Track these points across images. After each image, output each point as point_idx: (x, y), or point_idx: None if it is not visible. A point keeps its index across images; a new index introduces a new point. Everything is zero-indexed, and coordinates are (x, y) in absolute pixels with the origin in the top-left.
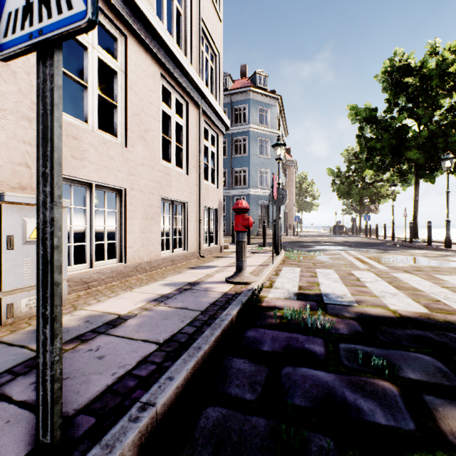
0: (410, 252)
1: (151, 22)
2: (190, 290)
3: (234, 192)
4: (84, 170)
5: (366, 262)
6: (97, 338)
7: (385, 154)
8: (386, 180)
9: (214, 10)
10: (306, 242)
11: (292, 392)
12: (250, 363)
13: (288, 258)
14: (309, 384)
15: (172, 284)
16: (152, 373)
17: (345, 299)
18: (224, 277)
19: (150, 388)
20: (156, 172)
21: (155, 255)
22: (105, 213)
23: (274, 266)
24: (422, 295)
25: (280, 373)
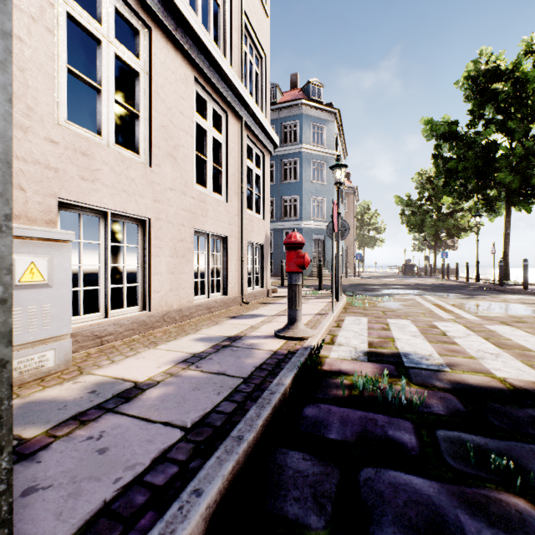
0: (502, 298)
1: (181, 11)
2: (230, 347)
3: (282, 225)
4: (96, 195)
5: (450, 310)
6: (102, 419)
7: (468, 178)
8: (467, 210)
9: (259, 2)
10: (371, 285)
11: (379, 515)
12: (313, 461)
13: (351, 304)
14: (403, 499)
15: (207, 339)
16: (172, 481)
17: (432, 361)
18: (273, 330)
19: (167, 511)
20: (188, 199)
21: (187, 301)
22: (124, 249)
23: (335, 316)
24: (534, 356)
25: (357, 479)
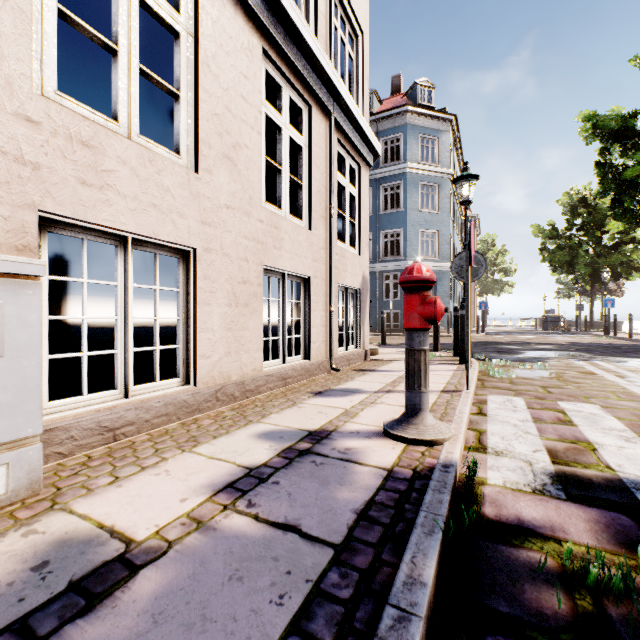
0: None
1: None
2: (310, 456)
3: (381, 267)
4: (107, 209)
5: None
6: None
7: None
8: None
9: None
10: (504, 344)
11: None
12: None
13: (488, 374)
14: None
15: (275, 435)
16: None
17: None
18: (380, 420)
19: None
20: (254, 222)
21: (252, 369)
22: (156, 294)
23: (472, 394)
24: None
25: None
